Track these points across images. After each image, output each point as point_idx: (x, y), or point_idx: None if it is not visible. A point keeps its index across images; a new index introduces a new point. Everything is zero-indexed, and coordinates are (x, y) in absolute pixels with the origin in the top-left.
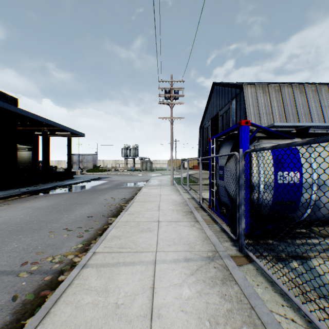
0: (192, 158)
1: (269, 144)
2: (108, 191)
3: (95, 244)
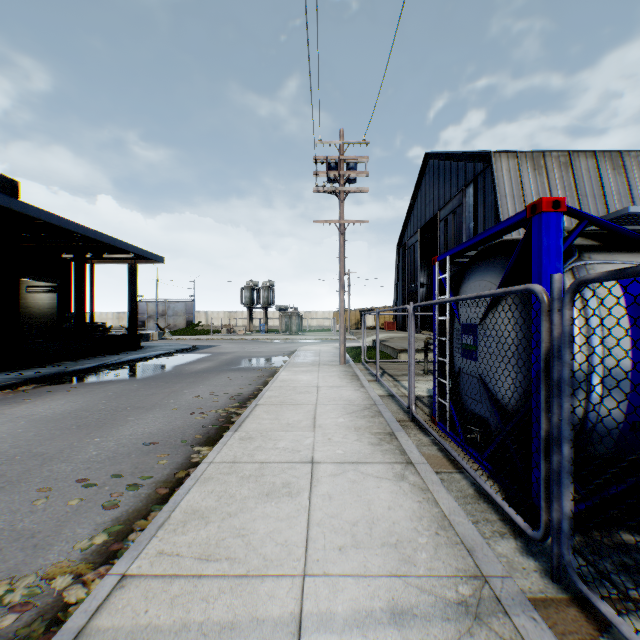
0: (381, 308)
1: (611, 264)
2: (207, 377)
3: (135, 544)
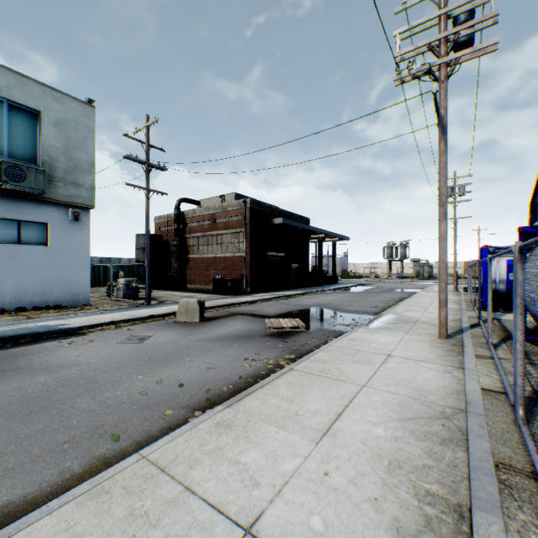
0: None
1: (505, 257)
2: (384, 293)
3: (398, 304)
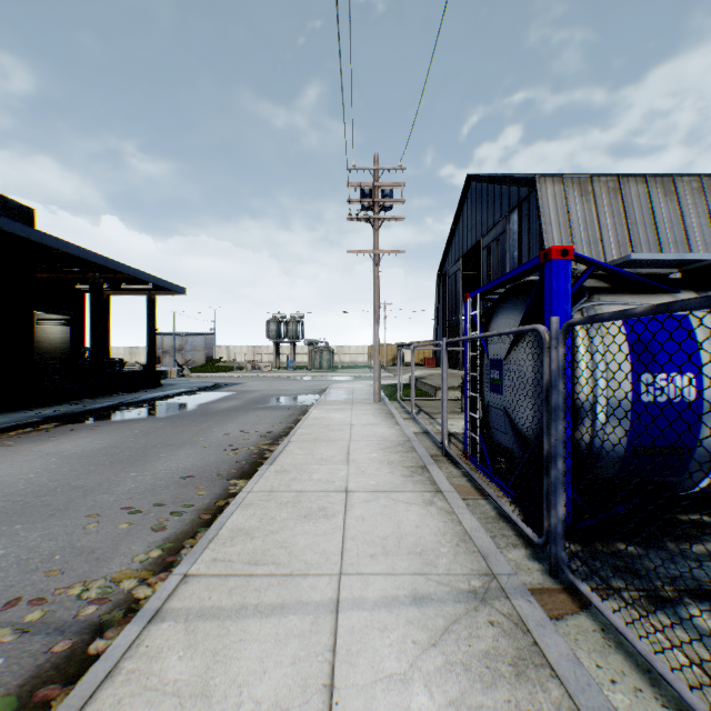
0: (420, 342)
1: (617, 305)
2: (235, 415)
3: (191, 553)
